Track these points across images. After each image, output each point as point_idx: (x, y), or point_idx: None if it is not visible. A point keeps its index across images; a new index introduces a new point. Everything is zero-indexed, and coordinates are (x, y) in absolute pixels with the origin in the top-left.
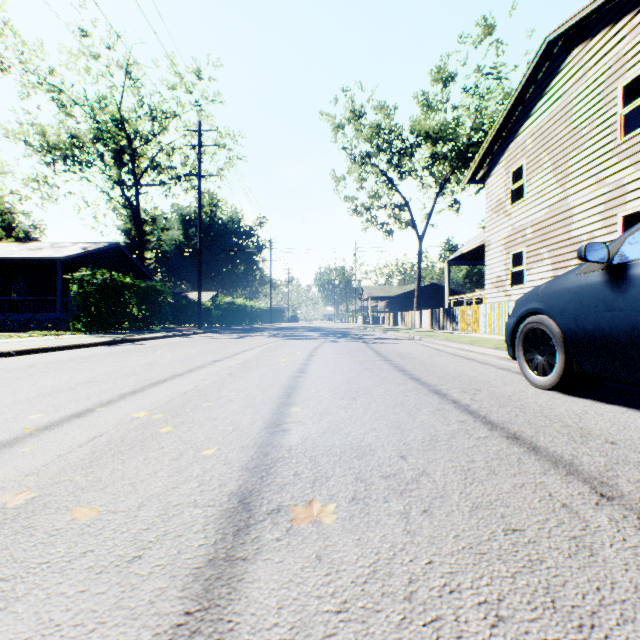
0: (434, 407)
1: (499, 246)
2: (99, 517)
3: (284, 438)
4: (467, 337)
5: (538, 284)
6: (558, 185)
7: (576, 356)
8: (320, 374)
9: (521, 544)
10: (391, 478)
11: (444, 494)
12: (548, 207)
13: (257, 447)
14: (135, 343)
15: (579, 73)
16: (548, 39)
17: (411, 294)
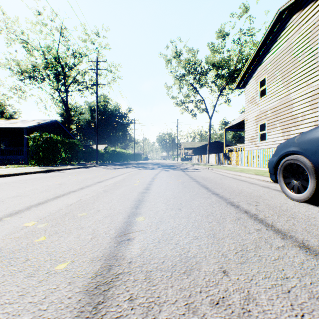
0: (234, 216)
1: (252, 120)
2: None
3: (127, 248)
4: (237, 168)
5: (274, 140)
6: (285, 88)
7: None
8: (158, 191)
9: None
10: (221, 307)
11: None
12: (279, 99)
13: (104, 259)
14: (60, 171)
15: (296, 28)
16: (280, 10)
17: (205, 146)
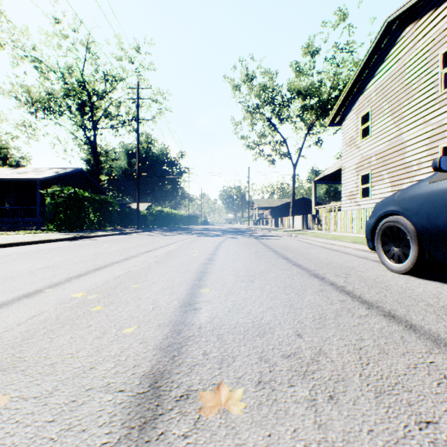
0: (317, 288)
1: (351, 170)
2: (8, 405)
3: (195, 316)
4: (330, 235)
5: (380, 197)
6: (395, 125)
7: (428, 247)
8: (224, 261)
9: (442, 443)
10: (292, 358)
11: (345, 376)
12: (387, 141)
13: (171, 325)
14: (90, 239)
15: (410, 44)
16: (388, 20)
17: (287, 205)
